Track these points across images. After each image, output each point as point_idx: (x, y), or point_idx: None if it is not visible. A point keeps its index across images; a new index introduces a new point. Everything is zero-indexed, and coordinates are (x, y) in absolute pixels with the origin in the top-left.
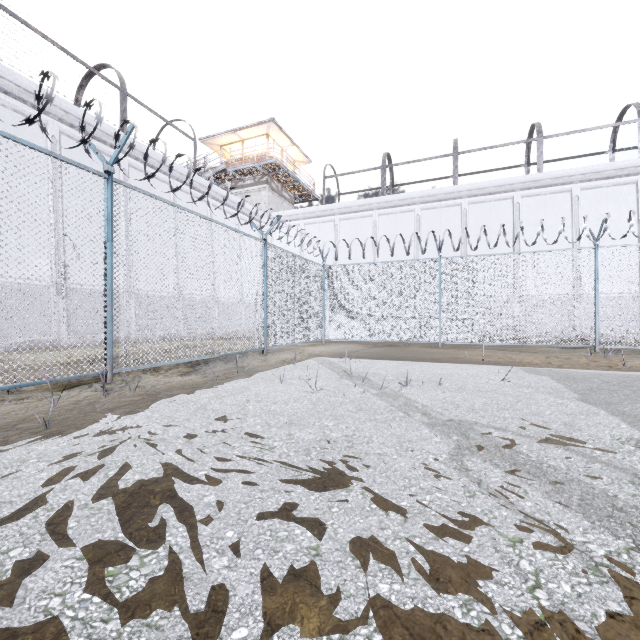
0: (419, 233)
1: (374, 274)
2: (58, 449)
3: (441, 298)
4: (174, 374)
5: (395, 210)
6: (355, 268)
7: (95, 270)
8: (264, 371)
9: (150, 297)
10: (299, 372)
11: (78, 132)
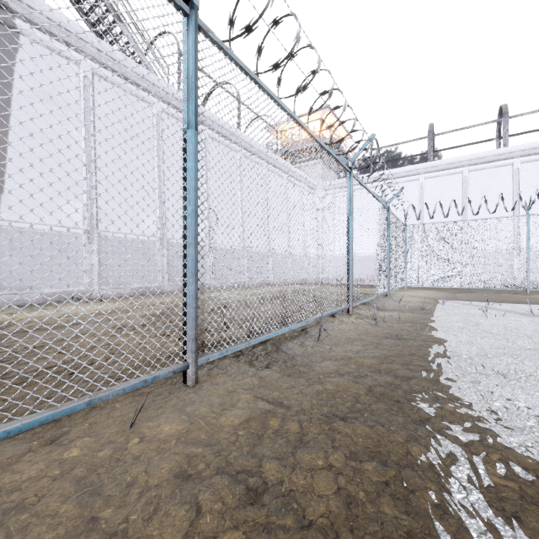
0: (467, 192)
1: (456, 231)
2: (481, 350)
3: (529, 250)
4: (371, 309)
5: (442, 173)
6: (437, 226)
7: (226, 233)
8: (435, 309)
9: (254, 252)
10: (471, 310)
11: (216, 134)
